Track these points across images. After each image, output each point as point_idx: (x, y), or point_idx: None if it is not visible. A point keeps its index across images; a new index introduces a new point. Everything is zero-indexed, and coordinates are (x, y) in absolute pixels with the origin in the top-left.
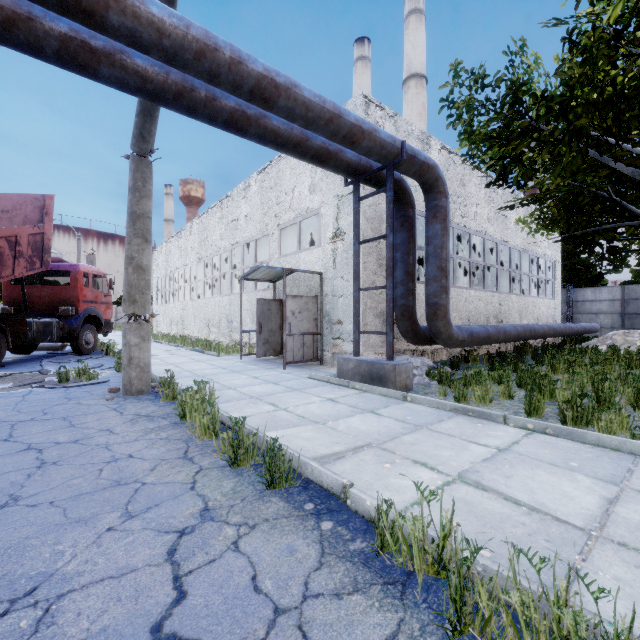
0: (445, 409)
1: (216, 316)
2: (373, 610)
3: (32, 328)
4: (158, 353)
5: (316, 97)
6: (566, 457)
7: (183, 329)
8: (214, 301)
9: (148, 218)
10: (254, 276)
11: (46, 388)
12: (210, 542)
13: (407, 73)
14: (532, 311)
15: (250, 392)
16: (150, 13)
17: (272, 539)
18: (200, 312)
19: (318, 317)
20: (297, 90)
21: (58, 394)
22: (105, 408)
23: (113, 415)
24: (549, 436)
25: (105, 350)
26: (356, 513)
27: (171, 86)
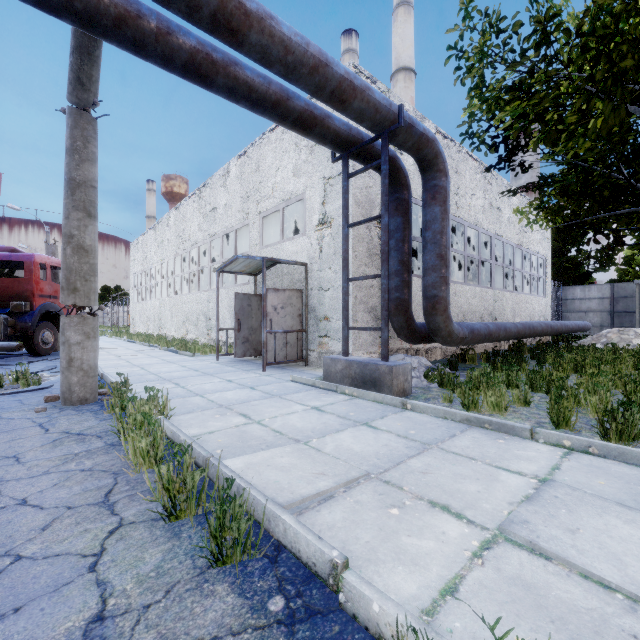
0: (454, 419)
1: (194, 313)
2: None
3: None
4: (127, 353)
5: (297, 36)
6: (632, 491)
7: (160, 328)
8: (192, 297)
9: (92, 187)
10: (232, 268)
11: None
12: None
13: (395, 66)
14: (525, 309)
15: (220, 399)
16: None
17: None
18: (177, 309)
19: (303, 313)
20: (273, 23)
21: None
22: (28, 423)
23: (33, 434)
24: (594, 457)
25: None
26: (354, 619)
27: (109, 7)
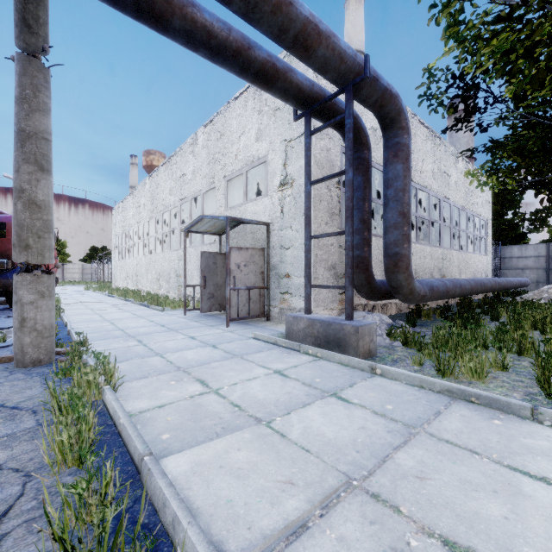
0: (432, 389)
1: (166, 271)
2: None
3: None
4: (102, 308)
5: None
6: None
7: (137, 283)
8: (164, 256)
9: (44, 139)
10: (199, 228)
11: None
12: None
13: None
14: (469, 266)
15: (179, 360)
16: None
17: None
18: (152, 267)
19: (265, 270)
20: None
21: None
22: None
23: None
24: None
25: None
26: None
27: None
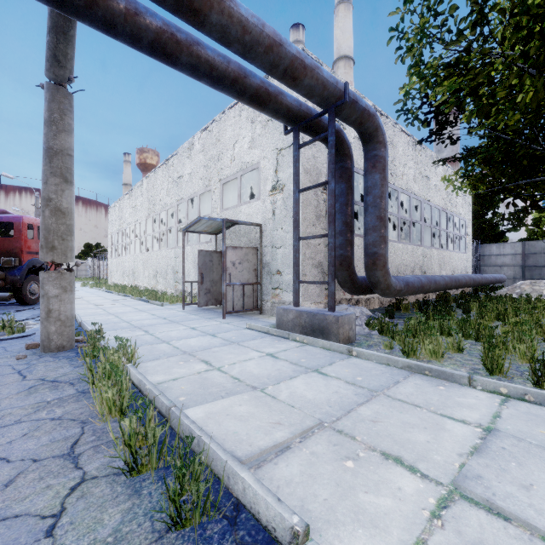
0: (396, 366)
1: (163, 268)
2: None
3: None
4: (104, 303)
5: (254, 17)
6: None
7: (134, 280)
8: (161, 254)
9: (68, 155)
10: (196, 228)
11: None
12: None
13: (337, 55)
14: (449, 263)
15: (184, 346)
16: None
17: None
18: (149, 264)
19: (258, 268)
20: (232, 4)
21: None
22: (8, 370)
23: (11, 381)
24: (530, 404)
25: None
26: None
27: None
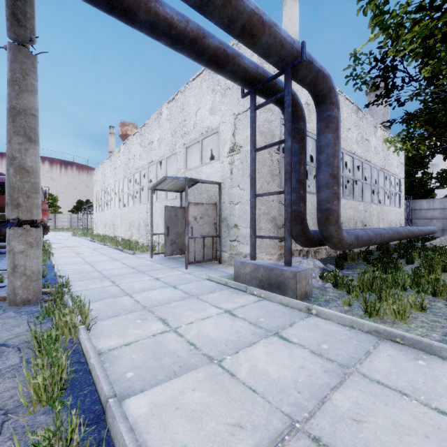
0: (361, 329)
1: (137, 221)
2: None
3: None
4: (85, 251)
5: None
6: None
7: (113, 231)
8: (135, 209)
9: (31, 115)
10: (163, 187)
11: None
12: None
13: None
14: (386, 217)
15: (145, 300)
16: None
17: None
18: (125, 217)
19: (217, 222)
20: None
21: None
22: None
23: None
24: None
25: None
26: None
27: None
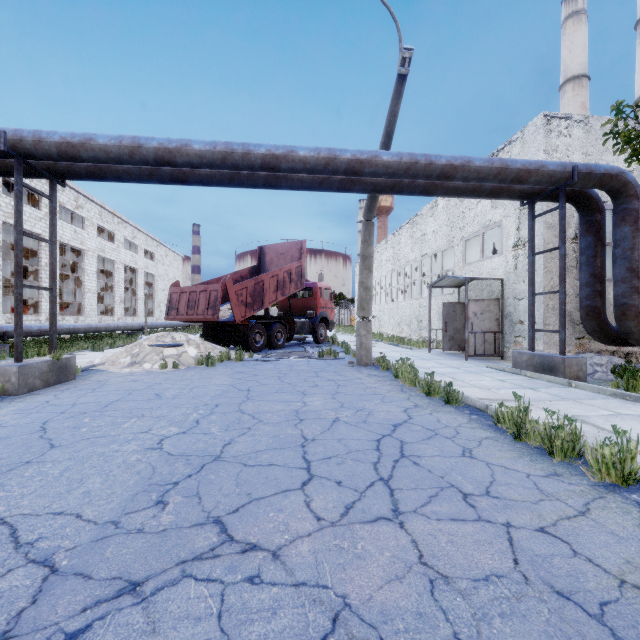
0: (605, 394)
1: (407, 317)
2: (486, 432)
3: (297, 325)
4: None
5: (485, 163)
6: None
7: (379, 327)
8: (405, 304)
9: (371, 257)
10: (440, 284)
11: (315, 359)
12: (419, 411)
13: None
14: None
15: (437, 371)
16: (383, 161)
17: (446, 415)
18: (394, 313)
19: (500, 317)
20: (470, 164)
21: (323, 362)
22: (351, 370)
23: (357, 373)
24: None
25: (332, 341)
26: (491, 416)
27: (389, 184)
